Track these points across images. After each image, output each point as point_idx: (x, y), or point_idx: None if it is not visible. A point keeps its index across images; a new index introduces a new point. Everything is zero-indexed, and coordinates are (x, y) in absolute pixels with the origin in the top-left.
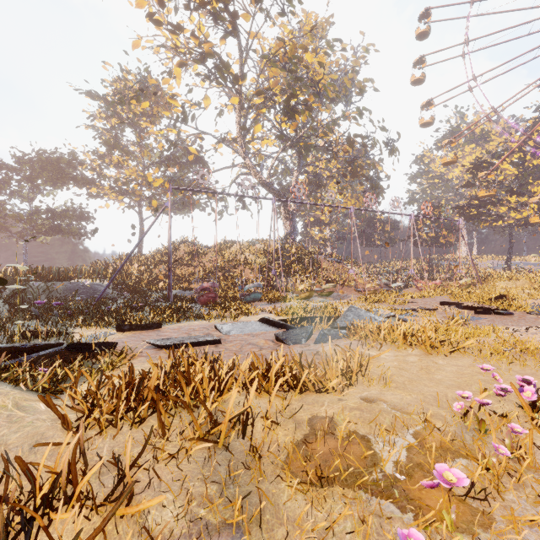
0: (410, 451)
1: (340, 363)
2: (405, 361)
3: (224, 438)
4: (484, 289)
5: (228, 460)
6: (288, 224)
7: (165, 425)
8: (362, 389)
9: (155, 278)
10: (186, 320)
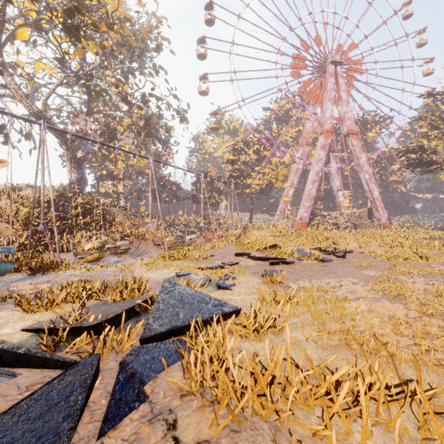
0: None
1: None
2: None
3: None
4: (250, 238)
5: None
6: (75, 171)
7: None
8: None
9: None
10: None
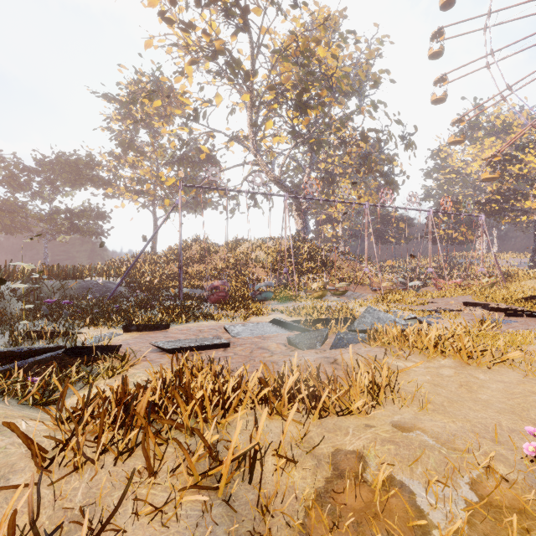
0: (470, 512)
1: (364, 377)
2: (439, 375)
3: (226, 484)
4: (510, 289)
5: (229, 516)
6: (300, 221)
7: (157, 457)
8: (392, 410)
9: (167, 276)
10: (195, 320)
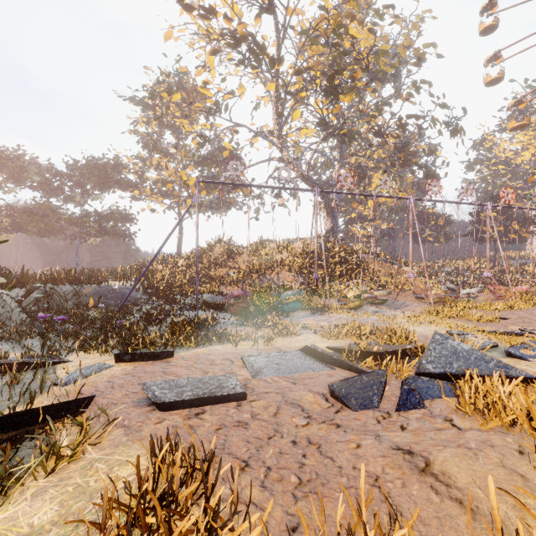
0: None
1: None
2: None
3: None
4: None
5: None
6: (329, 220)
7: None
8: None
9: (189, 279)
10: (207, 343)
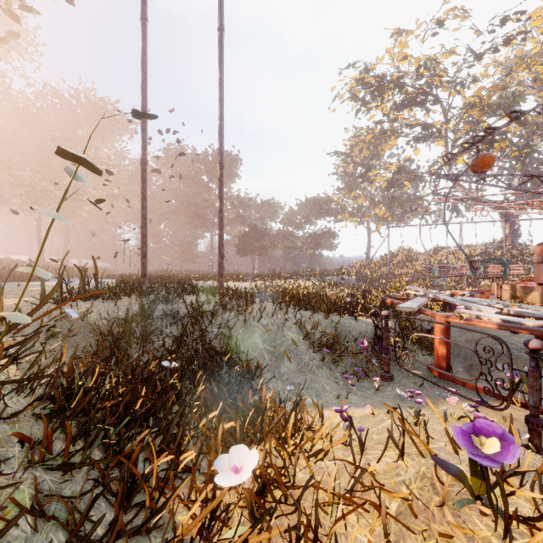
0: None
1: None
2: None
3: None
4: None
5: None
6: (507, 226)
7: None
8: None
9: (380, 276)
10: None
